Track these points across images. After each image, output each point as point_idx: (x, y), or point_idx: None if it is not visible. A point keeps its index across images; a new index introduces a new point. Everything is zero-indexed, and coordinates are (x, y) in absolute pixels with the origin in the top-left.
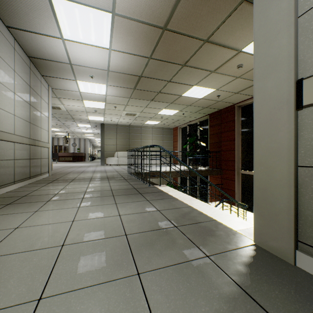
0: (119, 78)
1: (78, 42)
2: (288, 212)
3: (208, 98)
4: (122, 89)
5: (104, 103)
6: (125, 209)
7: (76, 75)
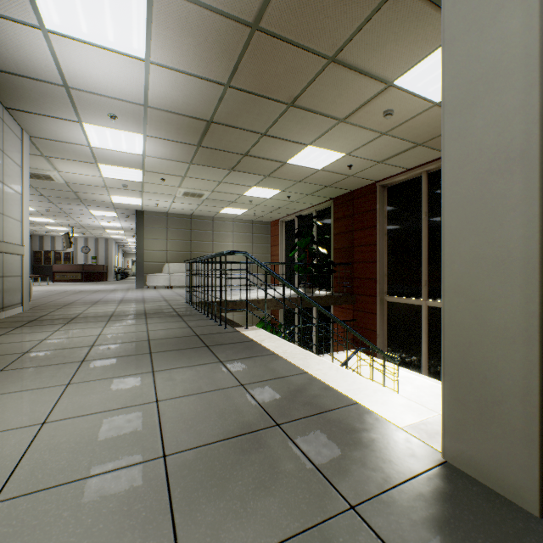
0: (169, 123)
1: (79, 41)
2: (526, 399)
3: (332, 170)
4: (174, 145)
5: (141, 172)
6: (172, 385)
7: (80, 110)
